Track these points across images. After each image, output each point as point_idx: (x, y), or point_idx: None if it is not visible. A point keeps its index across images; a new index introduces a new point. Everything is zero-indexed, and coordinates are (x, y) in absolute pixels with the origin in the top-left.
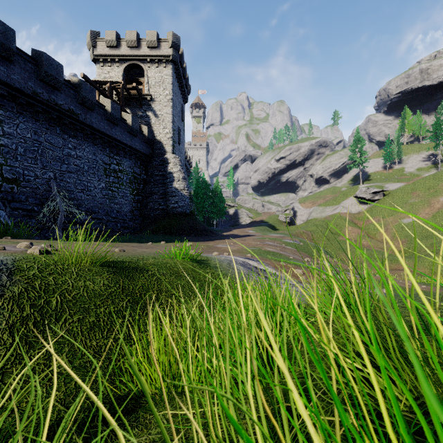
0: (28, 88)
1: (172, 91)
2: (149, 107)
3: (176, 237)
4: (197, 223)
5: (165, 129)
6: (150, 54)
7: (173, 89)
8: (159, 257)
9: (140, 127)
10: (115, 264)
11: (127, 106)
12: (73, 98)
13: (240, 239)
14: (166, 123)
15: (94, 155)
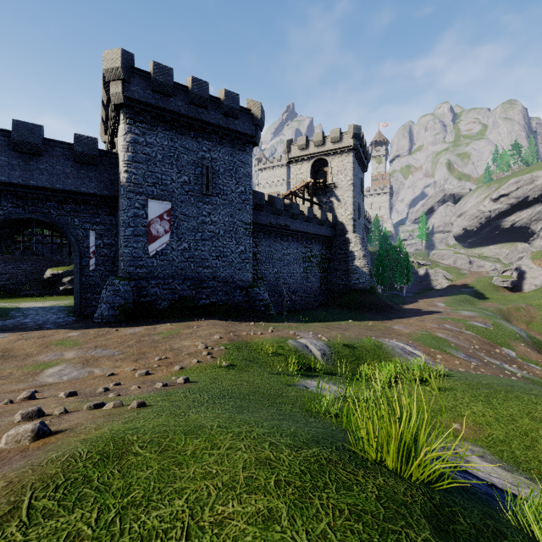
0: (267, 221)
1: (352, 176)
2: (332, 194)
3: (358, 313)
4: (377, 299)
5: (347, 211)
6: (333, 148)
7: (354, 174)
8: (359, 342)
9: (326, 215)
10: (348, 346)
11: (313, 195)
12: (287, 216)
13: (419, 318)
14: (347, 206)
15: (296, 249)
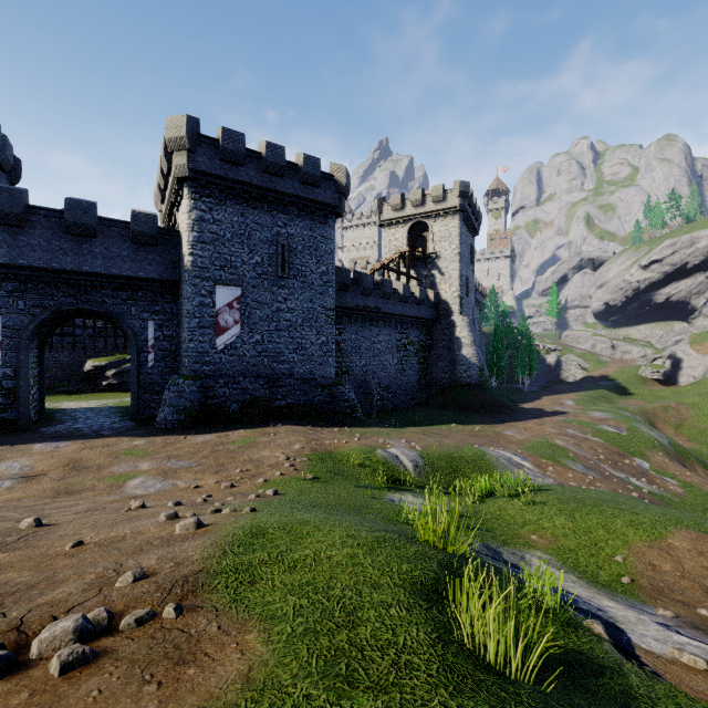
0: (354, 304)
1: (459, 243)
2: (434, 265)
3: (464, 415)
4: (488, 397)
5: (452, 287)
6: (435, 209)
7: (460, 241)
8: (459, 452)
9: (426, 292)
10: (445, 456)
11: (411, 267)
12: (377, 296)
13: (538, 421)
14: (452, 281)
15: (389, 336)
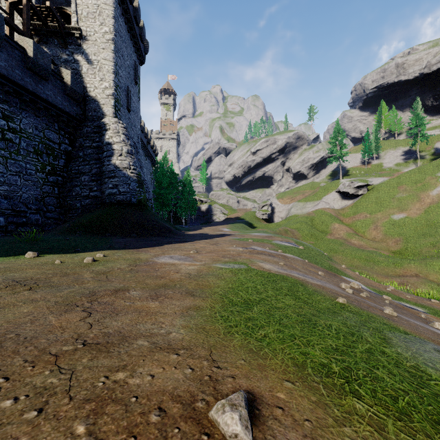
0: None
1: (113, 27)
2: (78, 48)
3: (97, 239)
4: (147, 218)
5: (103, 81)
6: None
7: (115, 26)
8: None
9: (59, 72)
10: None
11: (42, 43)
12: None
13: (210, 241)
14: (104, 73)
15: None
